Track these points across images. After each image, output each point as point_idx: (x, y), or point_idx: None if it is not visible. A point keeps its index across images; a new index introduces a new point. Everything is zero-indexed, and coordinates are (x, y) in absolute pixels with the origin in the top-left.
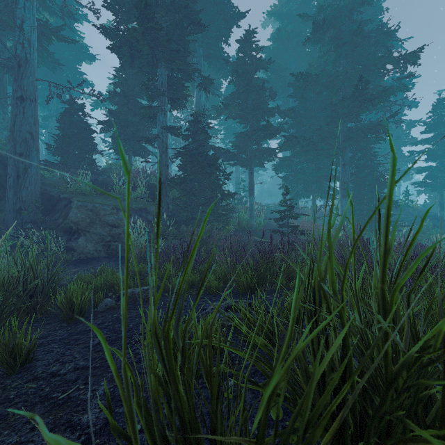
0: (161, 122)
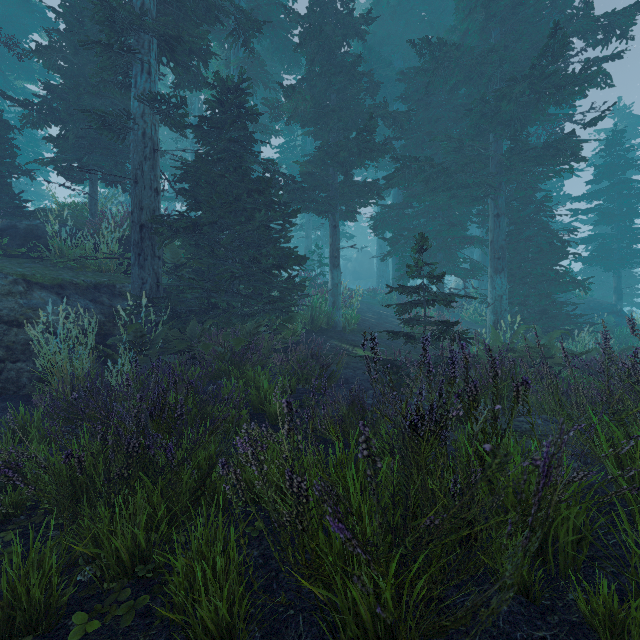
0: (141, 91)
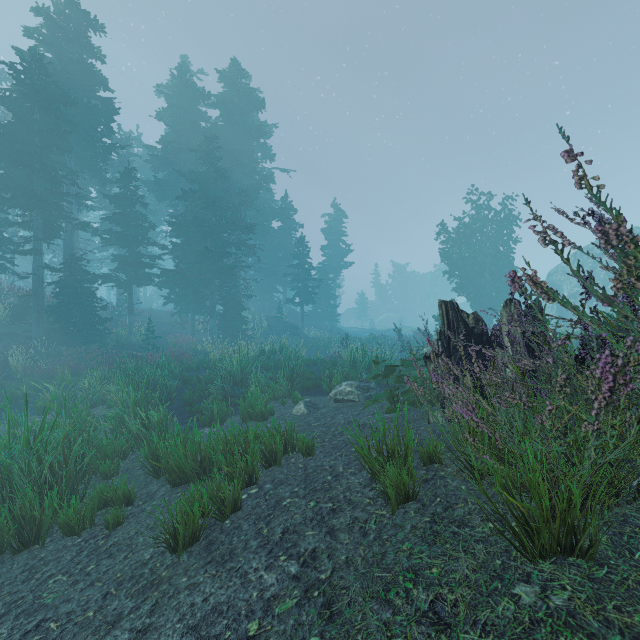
0: (38, 260)
